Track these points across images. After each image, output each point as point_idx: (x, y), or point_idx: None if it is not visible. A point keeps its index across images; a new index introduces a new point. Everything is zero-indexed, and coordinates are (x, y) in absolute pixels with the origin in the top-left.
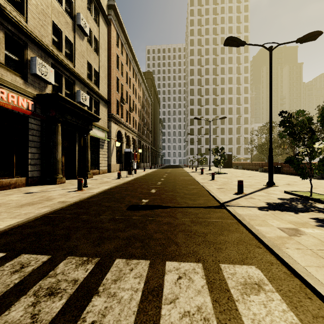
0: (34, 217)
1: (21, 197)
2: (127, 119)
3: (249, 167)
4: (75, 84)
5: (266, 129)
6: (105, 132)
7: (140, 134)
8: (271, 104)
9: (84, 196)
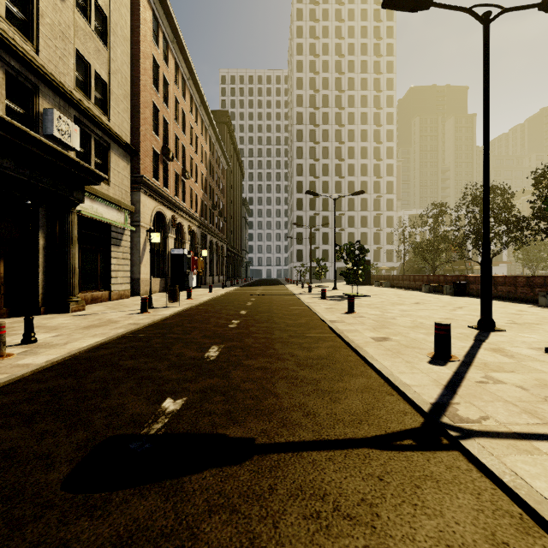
0: None
1: None
2: (177, 192)
3: (403, 284)
4: (38, 94)
5: (431, 217)
6: (125, 213)
7: (206, 222)
8: (488, 142)
9: None
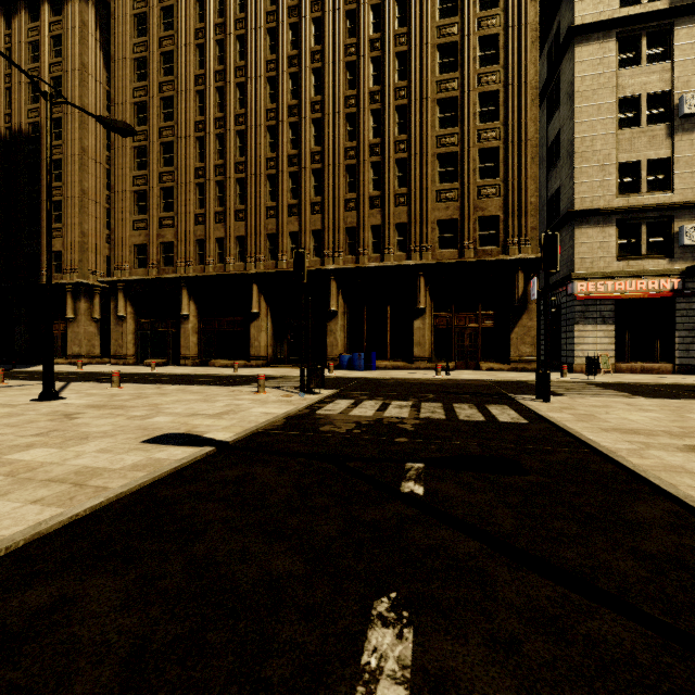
0: (618, 382)
1: (642, 377)
2: None
3: None
4: None
5: None
6: None
7: None
8: None
9: (690, 383)
